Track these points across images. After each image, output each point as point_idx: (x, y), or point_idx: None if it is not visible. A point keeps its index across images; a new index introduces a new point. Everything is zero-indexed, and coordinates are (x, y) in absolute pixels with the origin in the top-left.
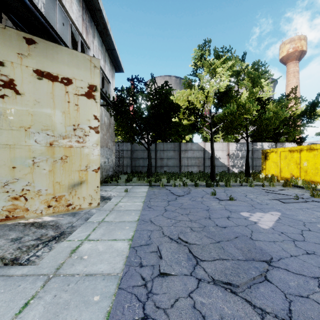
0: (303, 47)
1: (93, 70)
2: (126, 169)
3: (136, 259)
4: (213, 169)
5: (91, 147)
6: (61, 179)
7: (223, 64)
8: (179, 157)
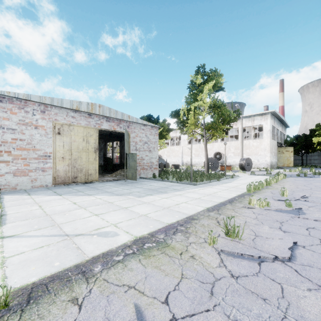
0: None
1: (292, 149)
2: None
3: None
4: None
5: (291, 158)
6: (288, 162)
7: None
8: None
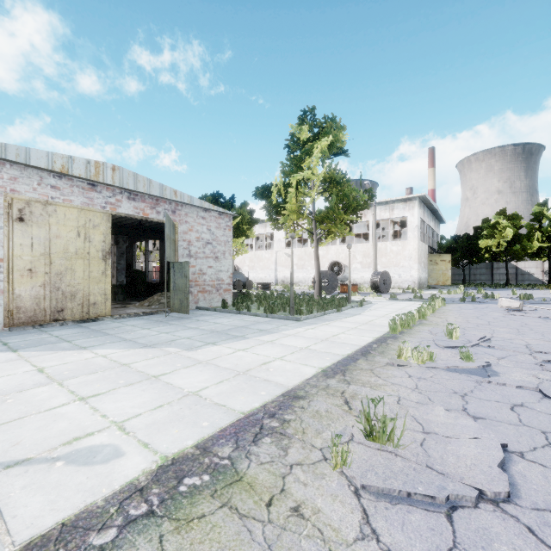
0: None
1: (450, 257)
2: None
3: None
4: (507, 281)
5: (449, 273)
6: (444, 279)
7: (510, 226)
8: (491, 273)
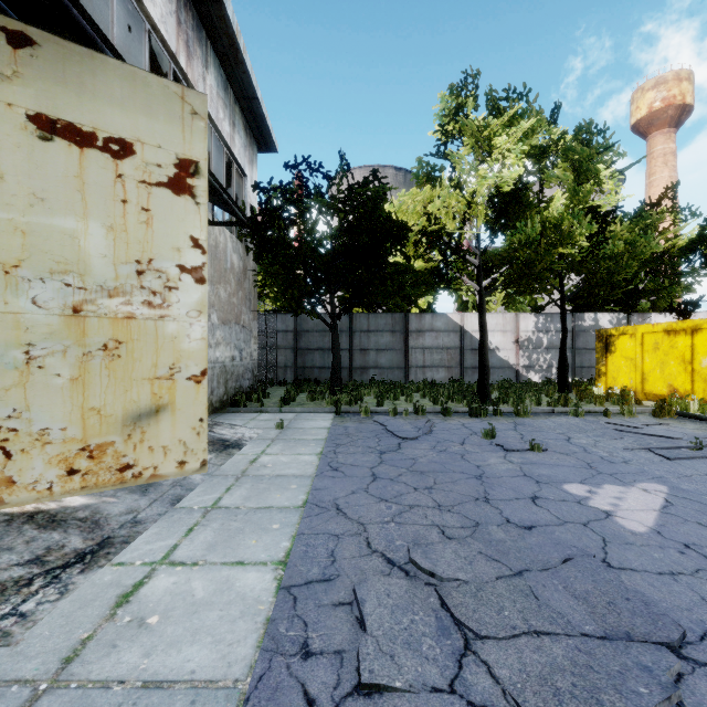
0: (685, 98)
1: (189, 121)
2: (284, 374)
3: (294, 630)
4: (485, 375)
5: (183, 318)
6: (103, 400)
7: (509, 127)
8: (404, 346)
